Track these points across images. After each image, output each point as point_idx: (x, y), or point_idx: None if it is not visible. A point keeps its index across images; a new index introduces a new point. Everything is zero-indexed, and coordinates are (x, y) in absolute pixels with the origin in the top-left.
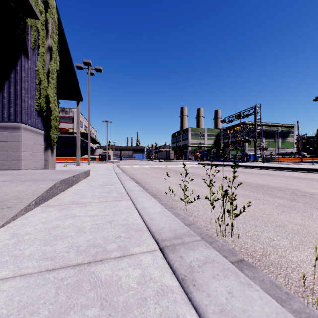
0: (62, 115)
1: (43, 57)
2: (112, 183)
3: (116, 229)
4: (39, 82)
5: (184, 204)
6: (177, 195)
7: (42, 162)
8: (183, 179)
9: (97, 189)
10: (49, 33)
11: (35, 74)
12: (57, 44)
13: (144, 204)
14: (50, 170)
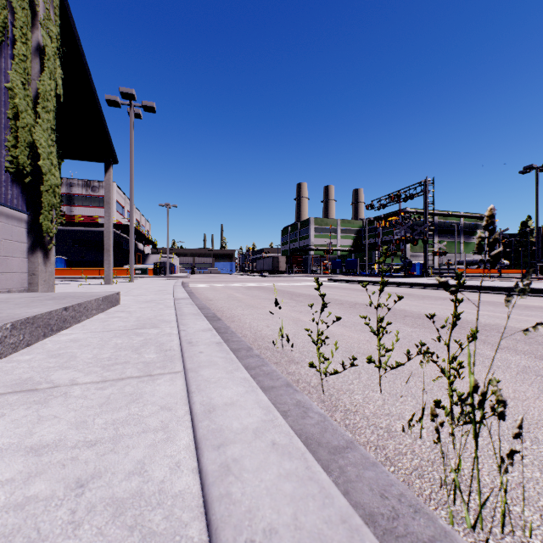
0: (87, 193)
1: (24, 64)
2: (156, 321)
3: (78, 542)
4: (16, 115)
5: (315, 373)
6: (296, 347)
7: (24, 276)
8: (304, 309)
9: (116, 338)
10: (38, 17)
11: (4, 97)
12: (58, 45)
13: (216, 394)
14: (32, 294)
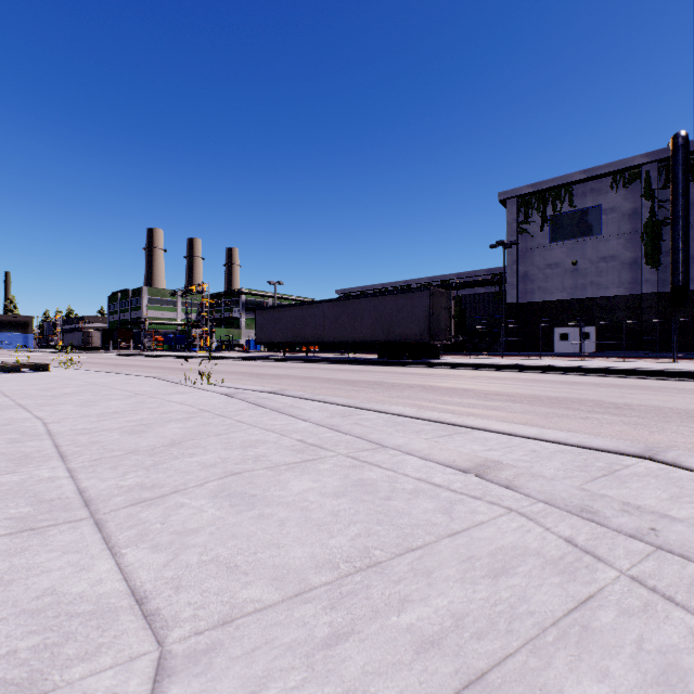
0: None
1: None
2: None
3: None
4: None
5: None
6: None
7: None
8: None
9: None
10: None
11: None
12: None
13: None
14: None
